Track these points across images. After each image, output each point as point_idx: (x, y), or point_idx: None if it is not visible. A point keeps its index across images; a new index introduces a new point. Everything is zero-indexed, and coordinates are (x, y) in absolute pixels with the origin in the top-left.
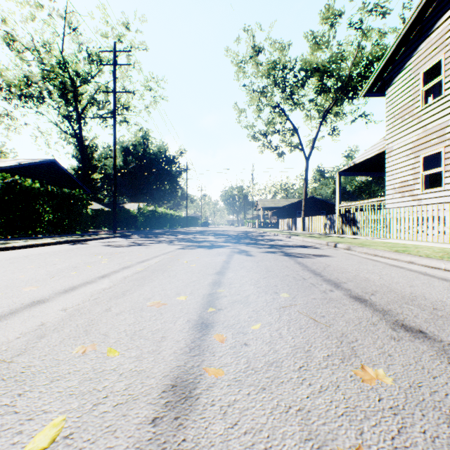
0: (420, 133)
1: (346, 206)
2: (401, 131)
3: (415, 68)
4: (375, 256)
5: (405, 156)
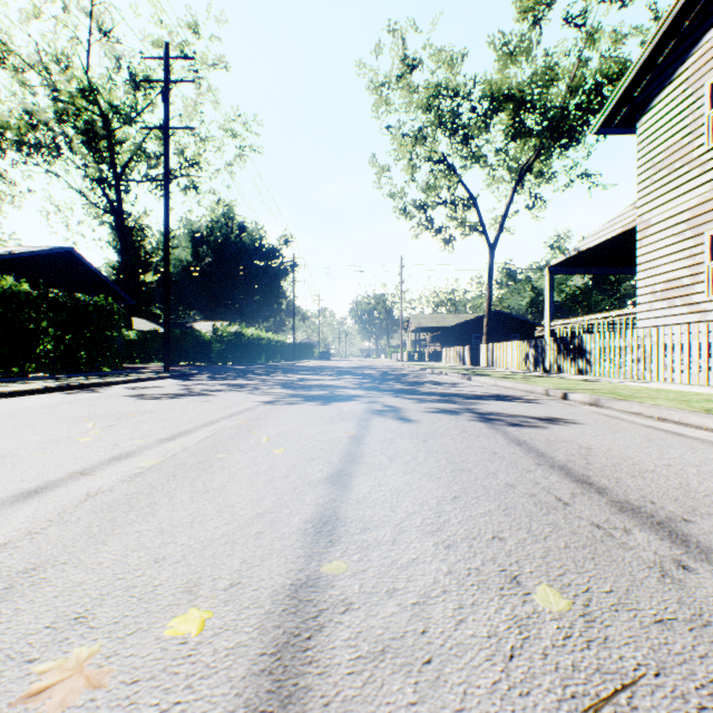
0: (704, 192)
1: (562, 324)
2: (666, 191)
3: (696, 77)
4: (666, 423)
5: (675, 235)
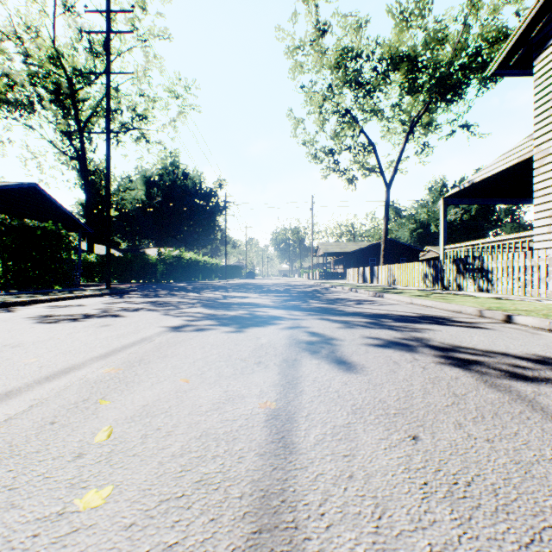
0: None
1: (455, 248)
2: None
3: None
4: None
5: None
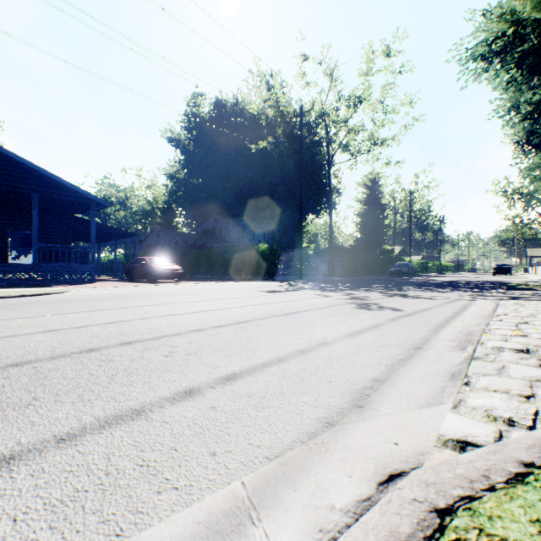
0: None
1: None
2: None
3: None
4: None
5: None
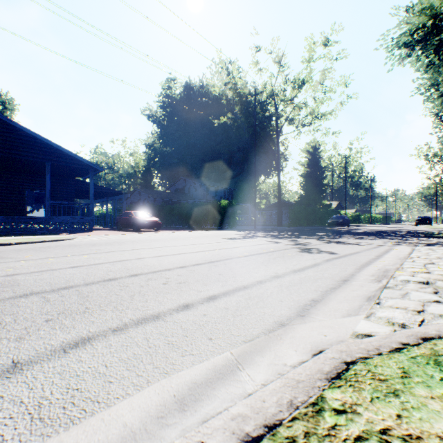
0: None
1: None
2: None
3: None
4: None
5: None
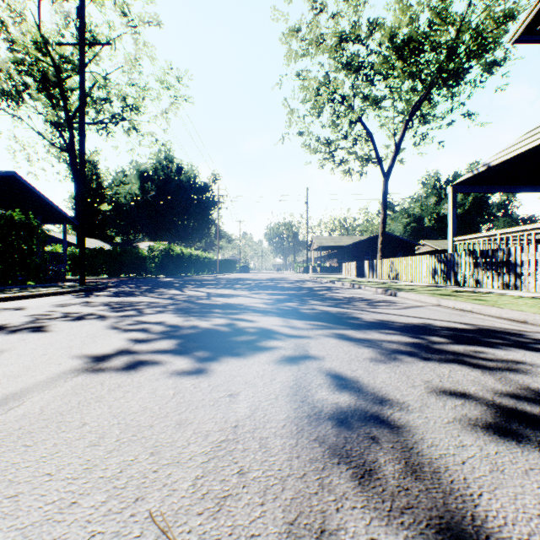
0: None
1: (465, 240)
2: None
3: None
4: None
5: None
